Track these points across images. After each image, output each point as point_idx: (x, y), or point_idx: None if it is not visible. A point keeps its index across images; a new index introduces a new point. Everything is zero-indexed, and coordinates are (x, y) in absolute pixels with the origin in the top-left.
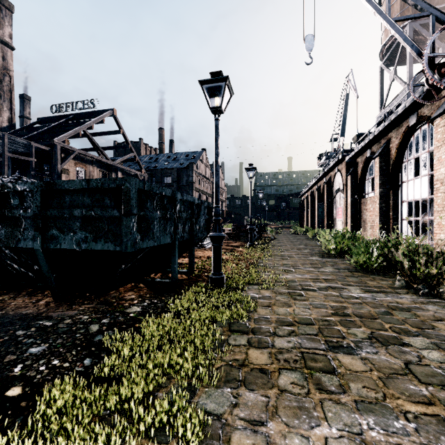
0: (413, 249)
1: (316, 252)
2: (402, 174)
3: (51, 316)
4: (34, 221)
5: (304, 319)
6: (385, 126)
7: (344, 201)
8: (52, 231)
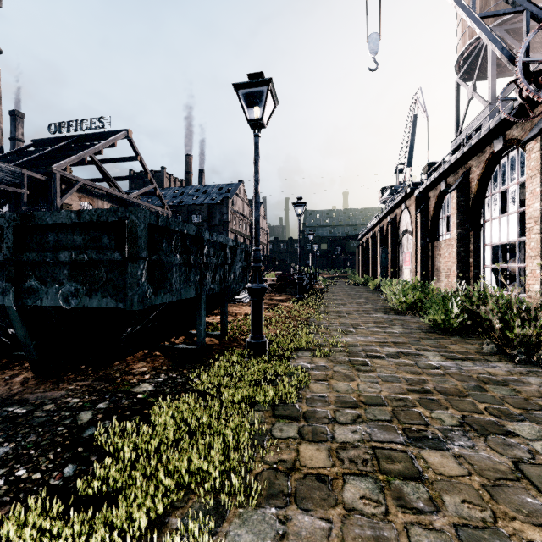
0: (504, 304)
1: (380, 308)
2: (485, 211)
3: (26, 399)
4: (5, 268)
5: (373, 398)
6: (464, 153)
7: (413, 244)
8: (30, 282)
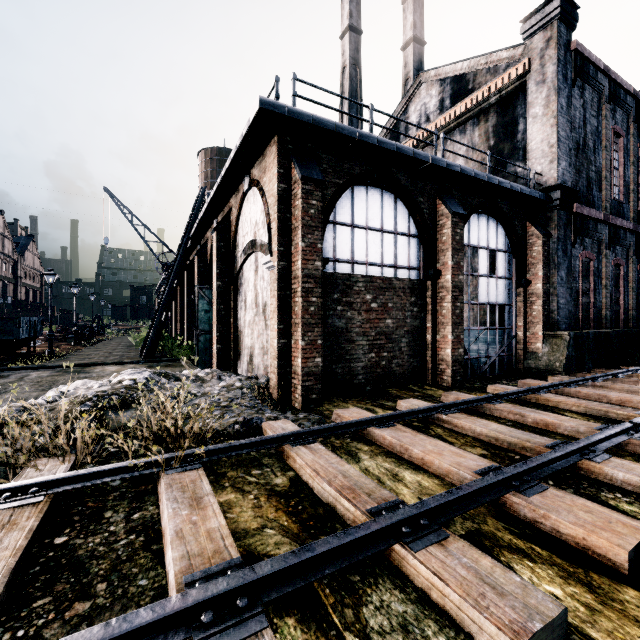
0: None
1: (128, 345)
2: None
3: None
4: None
5: (87, 357)
6: None
7: None
8: None
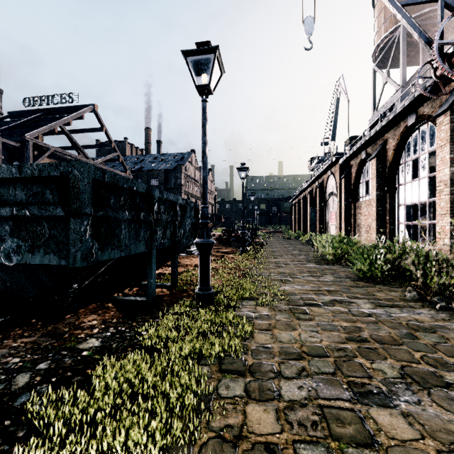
0: (423, 256)
1: (312, 258)
2: (399, 176)
3: None
4: None
5: (315, 348)
6: (382, 126)
7: (338, 205)
8: None
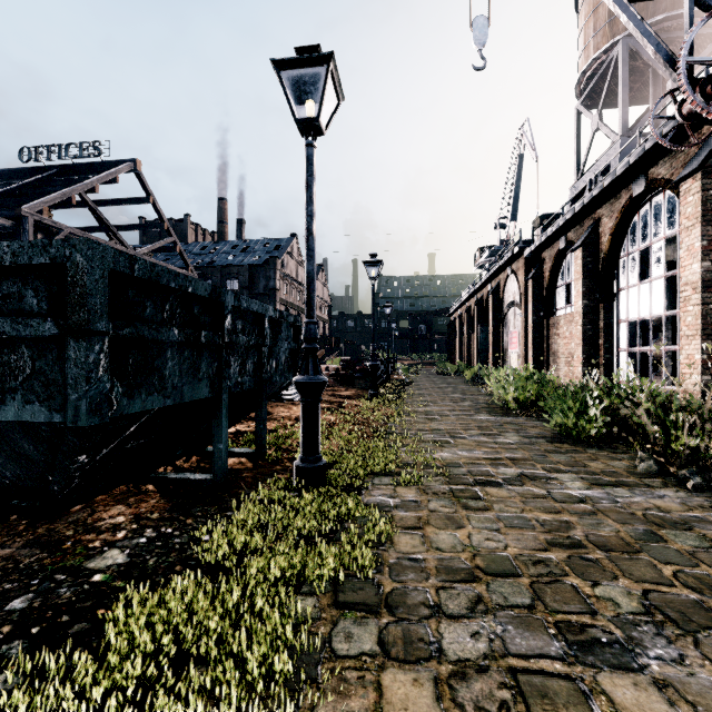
0: (662, 403)
1: (483, 406)
2: (619, 276)
3: None
4: None
5: (496, 560)
6: (593, 197)
7: (522, 321)
8: None
